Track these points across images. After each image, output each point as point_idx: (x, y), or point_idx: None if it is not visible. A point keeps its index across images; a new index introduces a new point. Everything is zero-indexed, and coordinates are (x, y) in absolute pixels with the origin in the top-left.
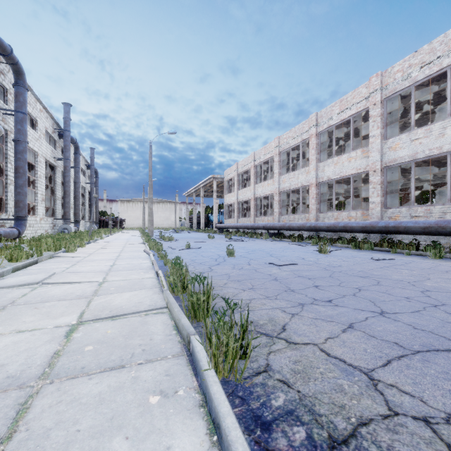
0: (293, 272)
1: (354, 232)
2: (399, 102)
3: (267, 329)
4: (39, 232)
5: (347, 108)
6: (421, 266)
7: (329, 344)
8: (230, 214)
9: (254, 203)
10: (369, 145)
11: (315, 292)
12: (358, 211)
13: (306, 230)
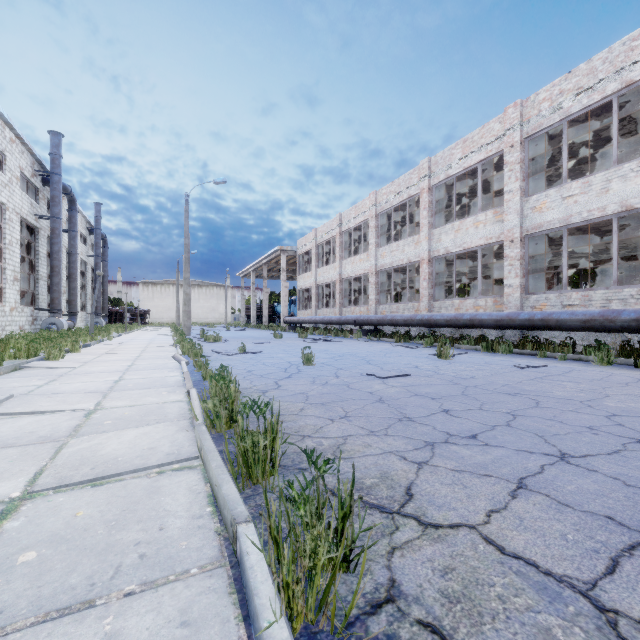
0: (406, 388)
1: (484, 327)
2: (545, 145)
3: (380, 496)
4: (9, 330)
5: (473, 152)
6: (588, 377)
7: (497, 526)
8: (305, 303)
9: (341, 287)
10: (504, 204)
11: (447, 422)
12: (488, 298)
13: (415, 325)
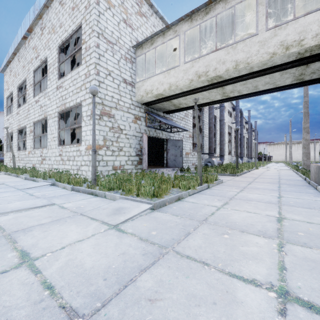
0: None
1: None
2: None
3: None
4: None
5: None
6: None
7: None
8: None
9: None
10: None
11: None
12: None
13: None
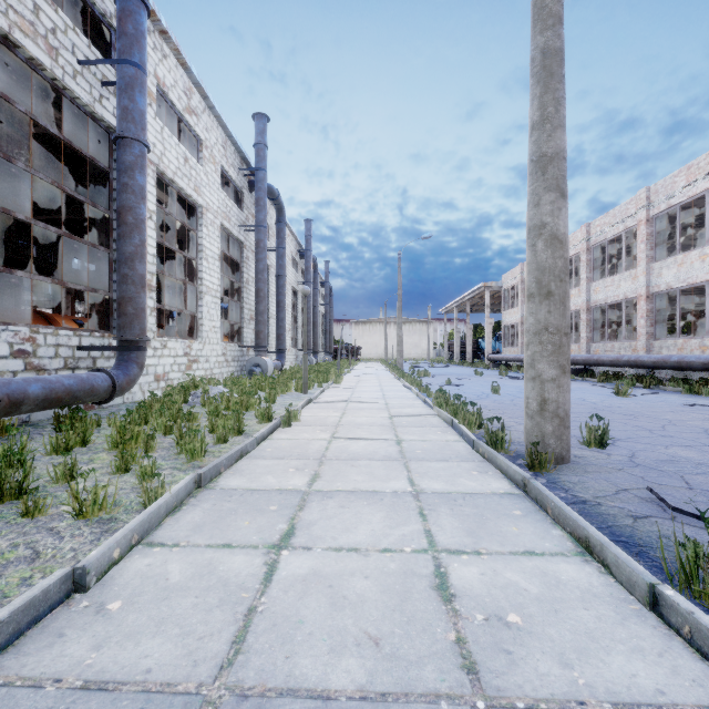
0: None
1: (693, 370)
2: None
3: (498, 426)
4: (287, 365)
5: (699, 179)
6: None
7: None
8: (511, 340)
9: None
10: None
11: None
12: None
13: (622, 365)
